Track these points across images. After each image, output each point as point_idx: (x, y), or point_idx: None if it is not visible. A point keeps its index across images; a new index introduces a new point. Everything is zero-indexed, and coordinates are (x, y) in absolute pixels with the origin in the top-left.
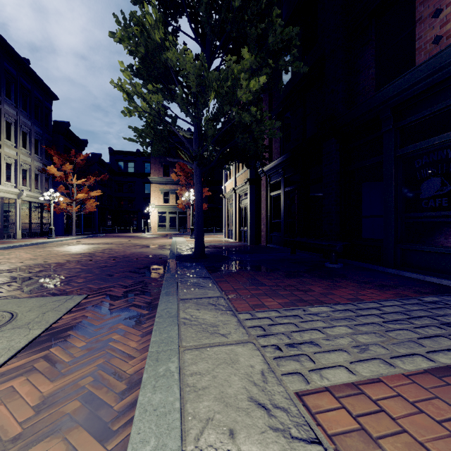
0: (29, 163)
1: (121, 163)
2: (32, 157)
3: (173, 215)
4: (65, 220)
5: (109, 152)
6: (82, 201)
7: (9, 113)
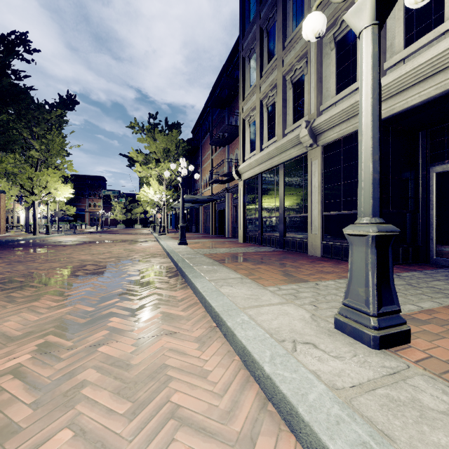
0: None
1: None
2: None
3: None
4: None
5: None
6: None
7: None
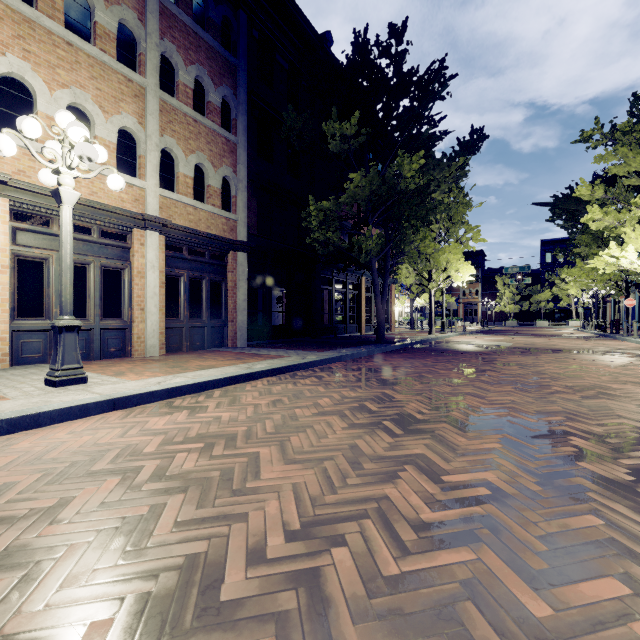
0: None
1: None
2: None
3: None
4: None
5: None
6: None
7: None
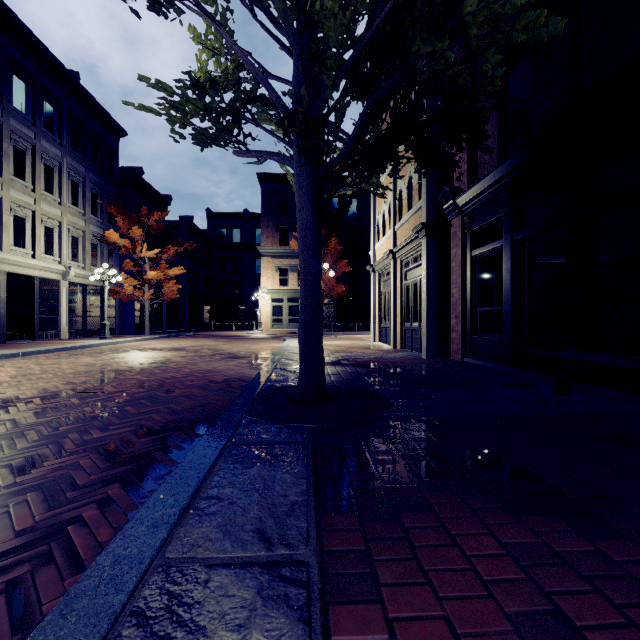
0: (82, 228)
1: (223, 231)
2: (87, 219)
3: (293, 304)
4: (138, 312)
5: (207, 216)
6: (157, 283)
7: (49, 152)
